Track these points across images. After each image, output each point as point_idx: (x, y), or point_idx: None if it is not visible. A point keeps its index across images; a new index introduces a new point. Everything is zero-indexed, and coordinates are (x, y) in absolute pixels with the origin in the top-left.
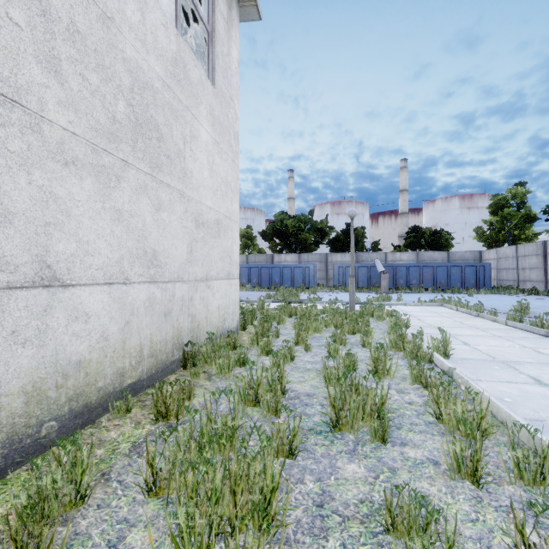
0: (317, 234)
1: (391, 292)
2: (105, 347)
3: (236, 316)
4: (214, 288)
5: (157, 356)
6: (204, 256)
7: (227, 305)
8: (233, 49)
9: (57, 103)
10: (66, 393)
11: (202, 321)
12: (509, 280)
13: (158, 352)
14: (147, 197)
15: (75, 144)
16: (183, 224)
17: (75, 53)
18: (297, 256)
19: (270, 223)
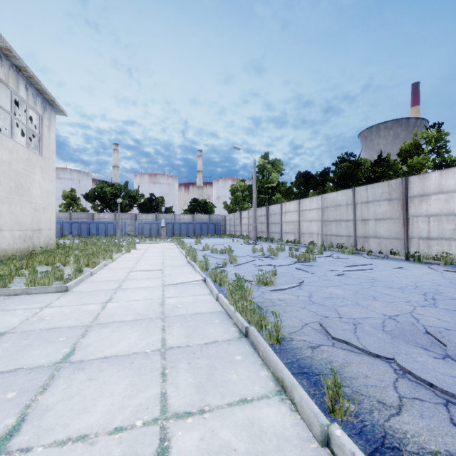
0: (131, 199)
1: (169, 238)
2: (9, 246)
3: (53, 246)
4: (42, 233)
5: (22, 253)
6: (38, 222)
7: (49, 241)
8: (52, 134)
9: (1, 191)
10: (2, 255)
11: (37, 245)
12: (233, 231)
13: (22, 252)
14: (19, 206)
15: (4, 198)
16: (30, 211)
17: (4, 177)
18: (113, 214)
19: (92, 189)
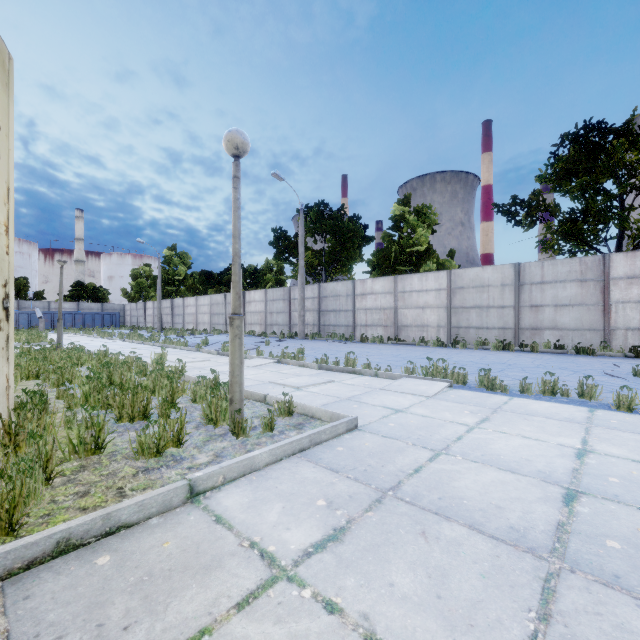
0: None
1: (49, 331)
2: None
3: None
4: None
5: None
6: None
7: None
8: None
9: None
10: None
11: None
12: (135, 323)
13: None
14: None
15: None
16: None
17: None
18: None
19: None
